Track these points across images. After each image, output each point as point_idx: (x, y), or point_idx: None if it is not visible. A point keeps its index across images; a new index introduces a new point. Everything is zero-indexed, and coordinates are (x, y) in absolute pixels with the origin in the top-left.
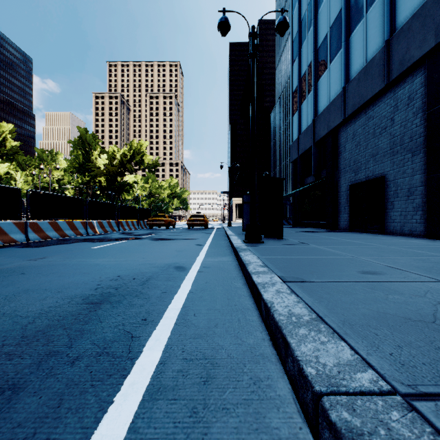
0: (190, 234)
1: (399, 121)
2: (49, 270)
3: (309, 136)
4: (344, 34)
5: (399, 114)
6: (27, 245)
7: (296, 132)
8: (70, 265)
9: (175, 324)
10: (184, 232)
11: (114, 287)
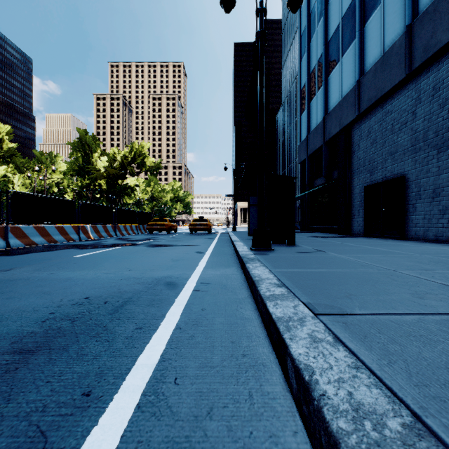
0: (192, 240)
1: (422, 114)
2: (2, 288)
3: (318, 135)
4: (359, 23)
5: (422, 107)
6: (3, 252)
7: (305, 131)
8: (34, 279)
9: (137, 409)
10: (185, 237)
11: (72, 317)
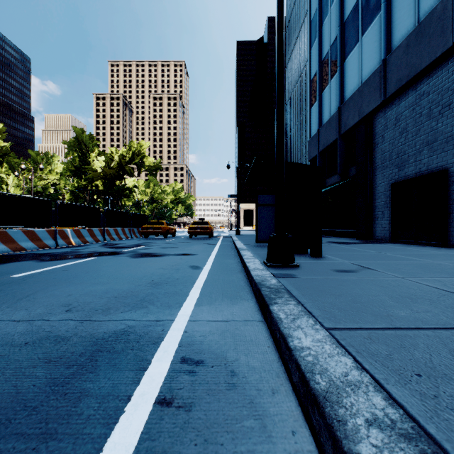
0: (189, 246)
1: None
2: None
3: (332, 128)
4: None
5: None
6: None
7: (315, 125)
8: None
9: None
10: (182, 243)
11: None
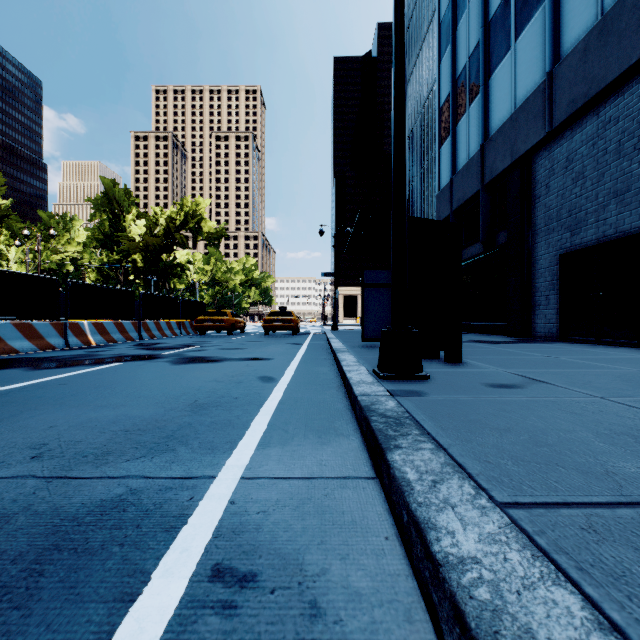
0: (262, 347)
1: None
2: None
3: (472, 175)
4: None
5: None
6: None
7: (447, 172)
8: None
9: None
10: (254, 342)
11: None
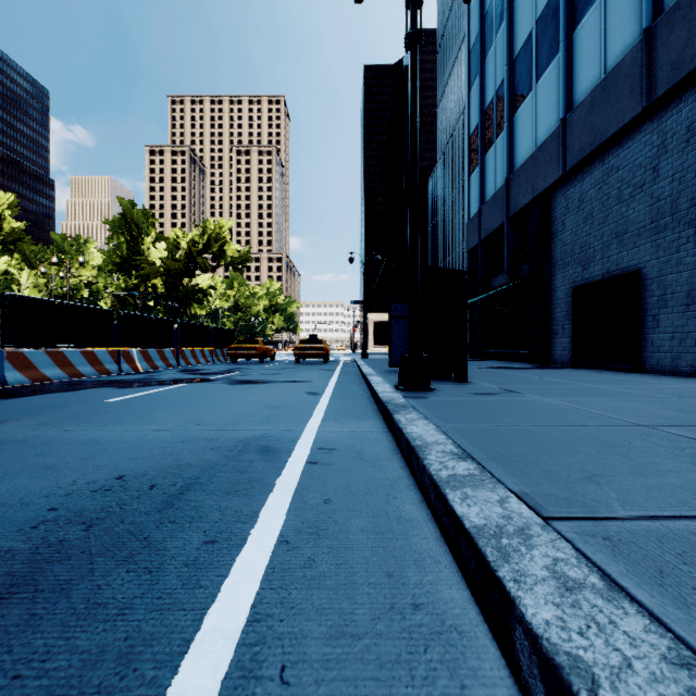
0: (299, 373)
1: (670, 171)
2: None
3: (498, 207)
4: (564, 28)
5: (670, 159)
6: None
7: (476, 201)
8: (35, 442)
9: None
10: (289, 369)
11: (88, 517)
